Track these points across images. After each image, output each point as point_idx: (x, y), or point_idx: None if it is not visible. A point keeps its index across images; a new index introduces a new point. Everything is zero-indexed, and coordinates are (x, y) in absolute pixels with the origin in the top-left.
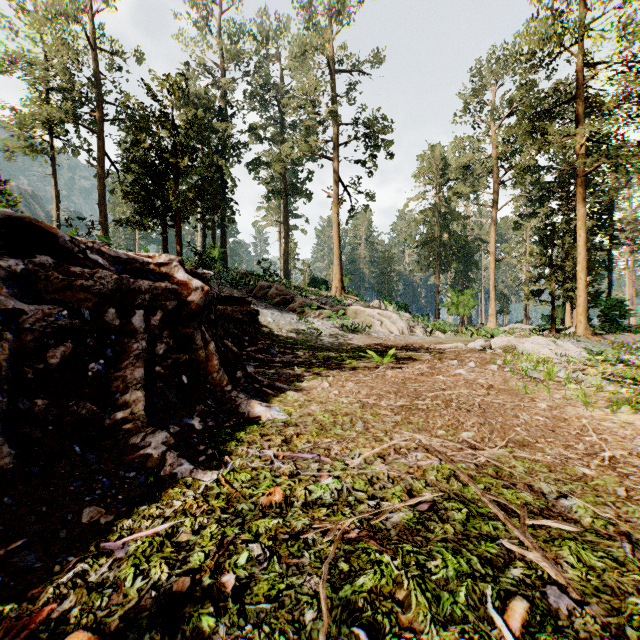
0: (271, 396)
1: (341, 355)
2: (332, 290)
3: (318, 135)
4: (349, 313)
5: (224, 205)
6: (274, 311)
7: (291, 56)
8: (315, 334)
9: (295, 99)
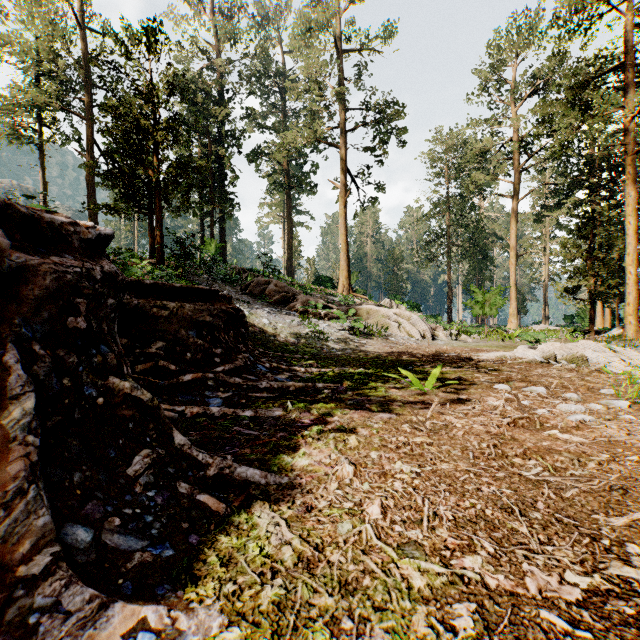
0: (212, 526)
1: (357, 371)
2: (339, 288)
3: (323, 124)
4: (360, 313)
5: (223, 198)
6: (272, 311)
7: (294, 34)
8: (321, 339)
9: (299, 83)
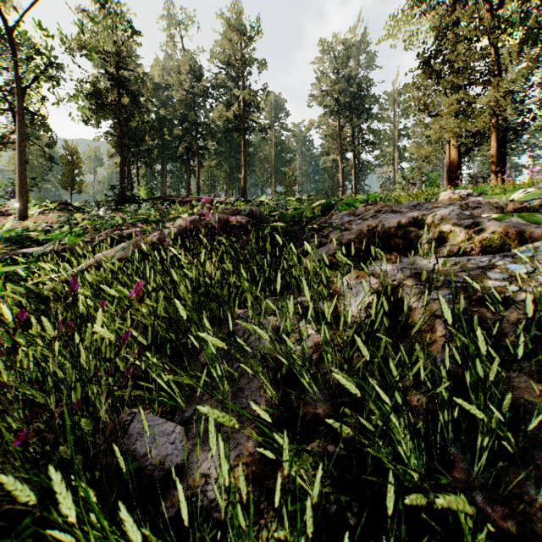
0: None
1: None
2: None
3: None
4: None
5: None
6: None
7: None
8: None
9: None
